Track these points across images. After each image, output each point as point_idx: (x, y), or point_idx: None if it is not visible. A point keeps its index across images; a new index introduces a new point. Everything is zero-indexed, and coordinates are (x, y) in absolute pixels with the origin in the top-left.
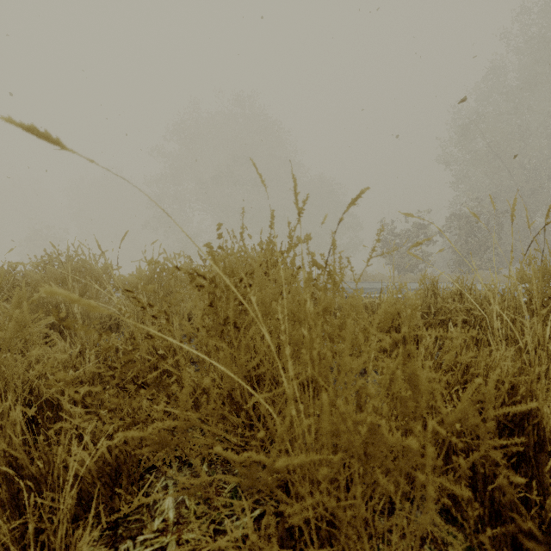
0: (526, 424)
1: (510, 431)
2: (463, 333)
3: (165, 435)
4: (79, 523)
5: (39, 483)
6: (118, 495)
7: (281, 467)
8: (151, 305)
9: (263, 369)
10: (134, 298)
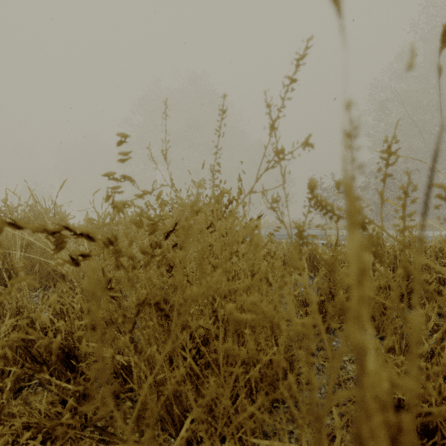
0: None
1: None
2: None
3: None
4: None
5: None
6: None
7: None
8: None
9: None
10: None
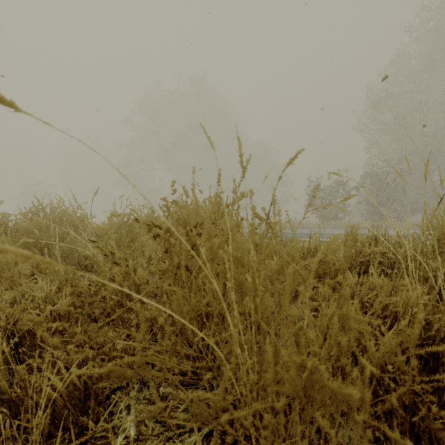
0: (440, 355)
1: (424, 361)
2: (382, 274)
3: (123, 370)
4: (52, 440)
5: (17, 405)
6: (87, 415)
7: (226, 421)
8: (113, 253)
9: (211, 309)
10: (97, 247)
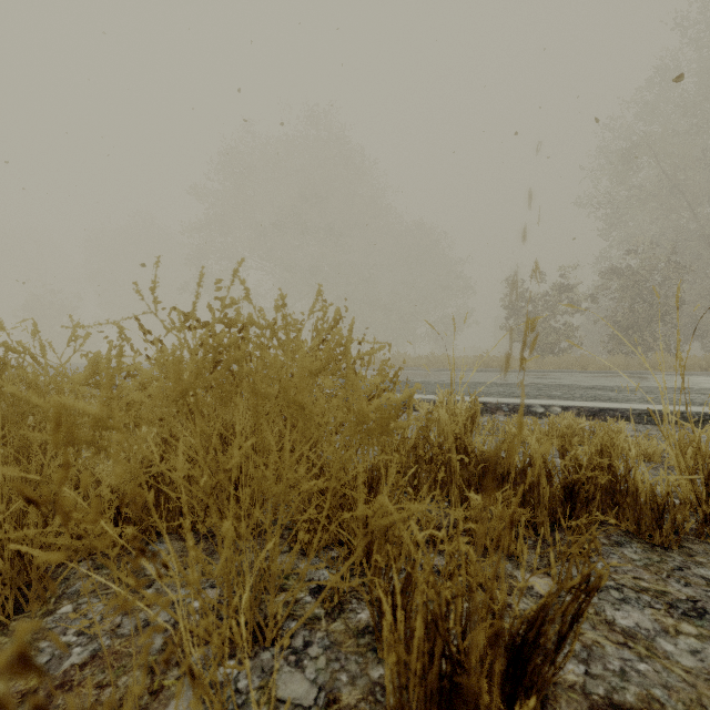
0: None
1: None
2: None
3: None
4: None
5: None
6: None
7: None
8: None
9: None
10: None
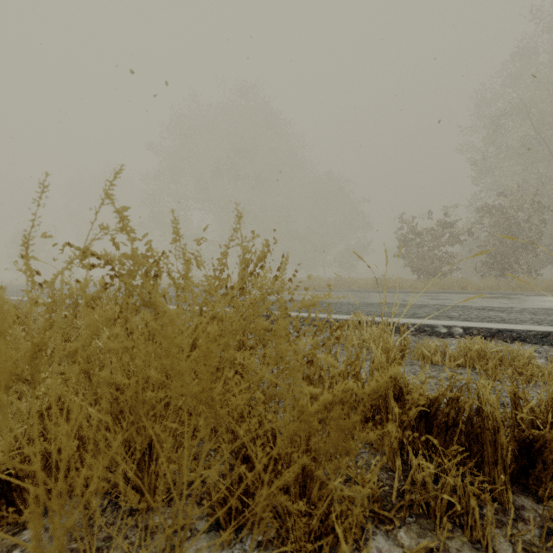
0: None
1: None
2: None
3: None
4: None
5: None
6: None
7: None
8: None
9: None
10: None
